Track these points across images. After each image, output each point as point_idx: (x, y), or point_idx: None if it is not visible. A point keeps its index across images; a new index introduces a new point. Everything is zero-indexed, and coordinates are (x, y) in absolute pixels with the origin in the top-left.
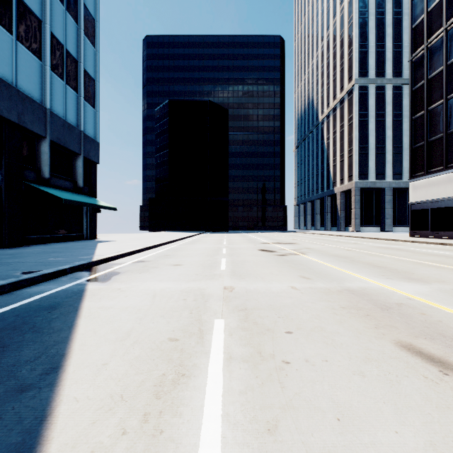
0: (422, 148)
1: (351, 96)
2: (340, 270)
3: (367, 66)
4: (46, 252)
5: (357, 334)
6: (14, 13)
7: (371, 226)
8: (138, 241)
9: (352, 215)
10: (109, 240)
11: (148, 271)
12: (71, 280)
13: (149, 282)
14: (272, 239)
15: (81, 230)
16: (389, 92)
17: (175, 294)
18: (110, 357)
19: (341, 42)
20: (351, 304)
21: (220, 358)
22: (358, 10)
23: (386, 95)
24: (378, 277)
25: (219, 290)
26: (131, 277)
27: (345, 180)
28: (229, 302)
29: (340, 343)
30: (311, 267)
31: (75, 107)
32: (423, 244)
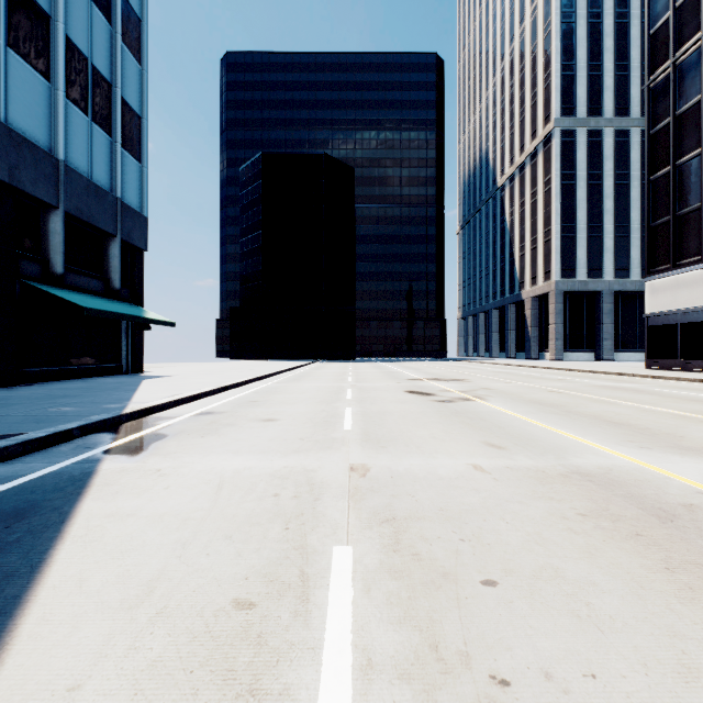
0: (666, 226)
1: (549, 146)
2: (553, 431)
3: (573, 98)
4: (51, 396)
5: (636, 588)
6: (3, 0)
7: (580, 351)
8: (209, 375)
9: (550, 334)
10: (163, 374)
11: (218, 432)
12: (77, 451)
13: (216, 455)
14: (425, 373)
15: (117, 358)
16: (609, 140)
17: (259, 483)
18: (93, 661)
19: (533, 61)
20: (595, 505)
21: (345, 667)
22: (560, 11)
23: (604, 144)
24: (624, 445)
25: (342, 473)
26: (185, 444)
27: (538, 279)
28: (361, 502)
29: (608, 616)
30: (499, 425)
31: (107, 160)
32: (672, 381)
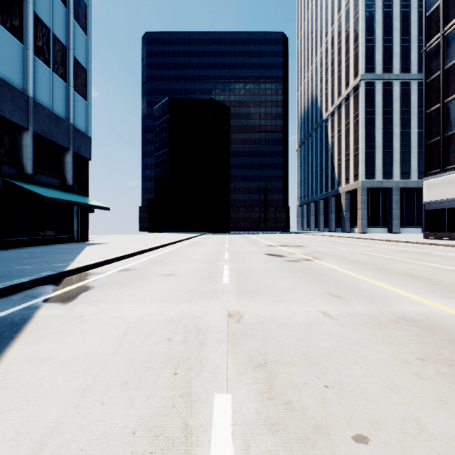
0: (437, 143)
1: (357, 92)
2: (374, 283)
3: (373, 61)
4: (19, 257)
5: None
6: None
7: (377, 227)
8: (132, 243)
9: (358, 216)
10: (101, 242)
11: (131, 284)
12: (23, 300)
13: (127, 303)
14: (277, 241)
15: (71, 231)
16: (397, 88)
17: (156, 328)
18: None
19: (346, 37)
20: (429, 349)
21: None
22: (364, 4)
23: (394, 91)
24: (430, 295)
25: (222, 319)
26: (105, 294)
27: (350, 180)
28: (237, 346)
29: None
30: (335, 279)
31: (63, 98)
32: (444, 247)
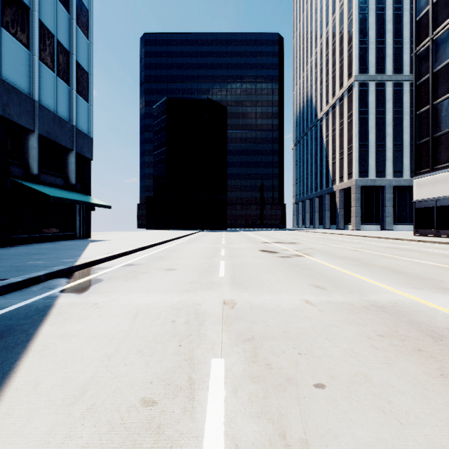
0: (427, 144)
1: (351, 93)
2: (356, 277)
3: (366, 62)
4: (29, 253)
5: (422, 390)
6: None
7: (371, 224)
8: (133, 240)
9: (351, 213)
10: (103, 239)
11: (136, 278)
12: (42, 291)
13: (134, 293)
14: (272, 238)
15: (73, 229)
16: (389, 89)
17: (162, 313)
18: (39, 447)
19: (340, 38)
20: (389, 329)
21: None
22: (358, 6)
23: (387, 91)
24: (404, 287)
25: (218, 306)
26: (114, 286)
27: (344, 178)
28: (231, 326)
29: (404, 412)
30: (321, 273)
31: (67, 101)
32: (431, 244)
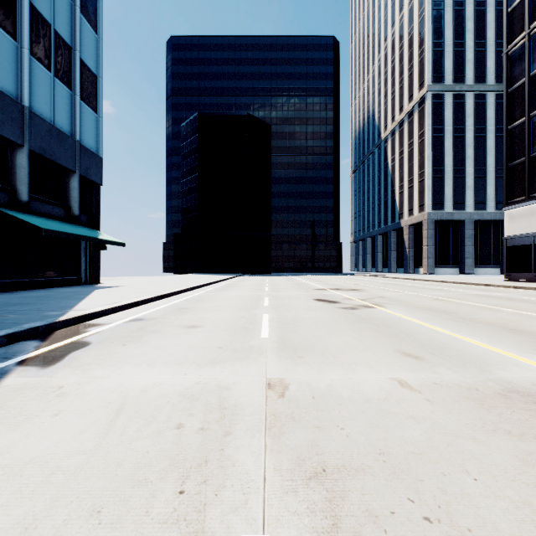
0: (522, 166)
1: (422, 107)
2: (459, 338)
3: (442, 69)
4: (6, 304)
5: None
6: None
7: (447, 267)
8: (152, 286)
9: (423, 254)
10: (114, 285)
11: (141, 340)
12: None
13: (129, 366)
14: (327, 284)
15: (77, 272)
16: (470, 101)
17: (164, 407)
18: None
19: (410, 40)
20: None
21: None
22: (431, 1)
23: (466, 105)
24: None
25: (258, 392)
26: (103, 353)
27: (414, 211)
28: (281, 438)
29: None
30: (406, 332)
31: (68, 109)
32: (533, 291)
